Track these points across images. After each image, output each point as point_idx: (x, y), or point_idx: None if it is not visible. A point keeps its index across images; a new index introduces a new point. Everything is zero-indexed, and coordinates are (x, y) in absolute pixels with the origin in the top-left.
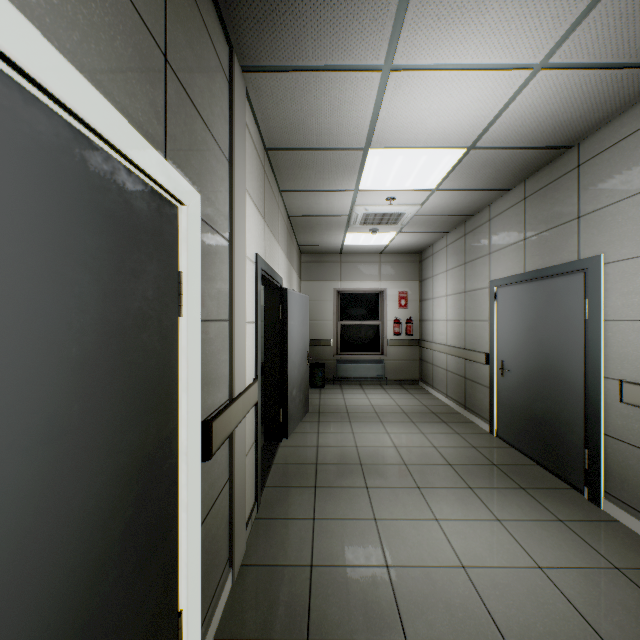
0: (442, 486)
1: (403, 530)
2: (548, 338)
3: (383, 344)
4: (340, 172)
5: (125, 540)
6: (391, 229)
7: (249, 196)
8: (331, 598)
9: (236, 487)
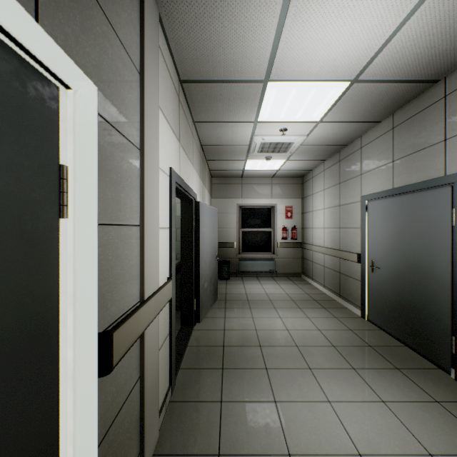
0: (330, 367)
1: (301, 413)
2: (415, 242)
3: (274, 246)
4: (243, 104)
5: None
6: (281, 157)
7: (163, 115)
8: None
9: (147, 384)
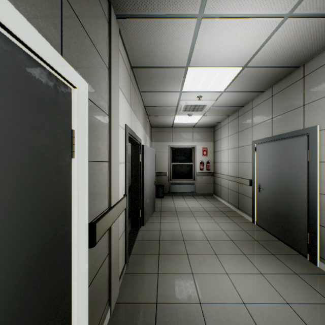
0: (229, 253)
1: (208, 280)
2: (286, 171)
3: (194, 175)
4: (172, 81)
5: (24, 315)
6: (199, 114)
7: (121, 91)
8: (168, 324)
9: (113, 258)
